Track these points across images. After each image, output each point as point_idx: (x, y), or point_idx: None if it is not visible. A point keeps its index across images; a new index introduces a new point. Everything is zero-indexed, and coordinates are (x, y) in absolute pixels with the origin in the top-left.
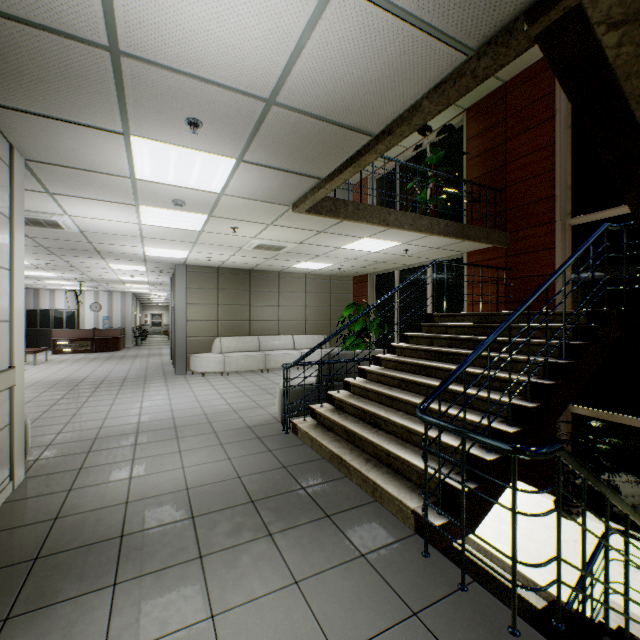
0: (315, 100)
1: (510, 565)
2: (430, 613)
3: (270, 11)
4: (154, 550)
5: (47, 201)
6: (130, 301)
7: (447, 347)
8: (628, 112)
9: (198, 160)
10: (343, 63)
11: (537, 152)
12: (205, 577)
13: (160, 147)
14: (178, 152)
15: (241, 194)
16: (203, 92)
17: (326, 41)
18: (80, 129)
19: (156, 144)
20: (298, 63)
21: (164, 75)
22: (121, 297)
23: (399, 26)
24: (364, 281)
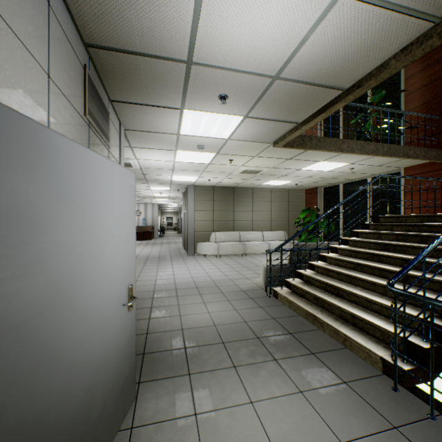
0: (306, 72)
1: None
2: (407, 429)
3: (289, 22)
4: (205, 358)
5: (128, 152)
6: (156, 209)
7: (394, 241)
8: None
9: (219, 119)
10: (333, 45)
11: None
12: (240, 379)
13: (199, 114)
14: (208, 116)
15: (240, 138)
16: (234, 78)
17: (324, 33)
18: (157, 109)
19: (197, 113)
20: (300, 50)
21: (213, 71)
22: (151, 207)
23: (381, 13)
24: (314, 192)
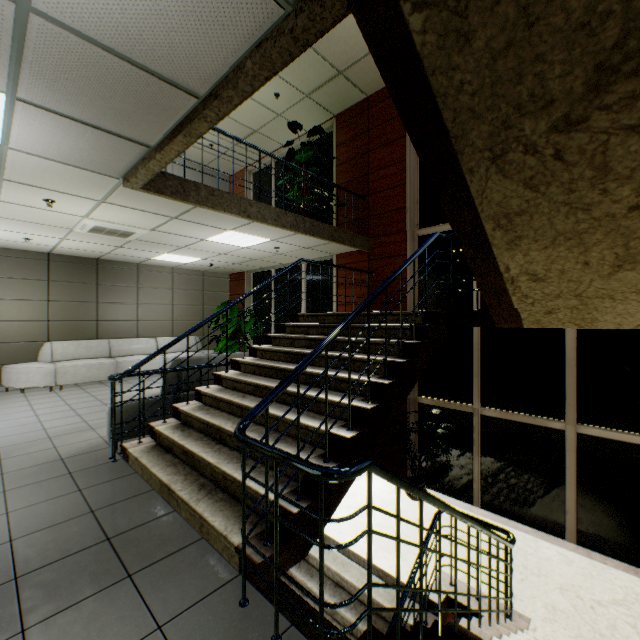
0: (98, 21)
1: (364, 558)
2: None
3: None
4: None
5: None
6: None
7: (307, 348)
8: (437, 111)
9: None
10: None
11: (393, 166)
12: None
13: None
14: None
15: (38, 151)
16: None
17: None
18: None
19: None
20: None
21: None
22: None
23: None
24: (241, 279)
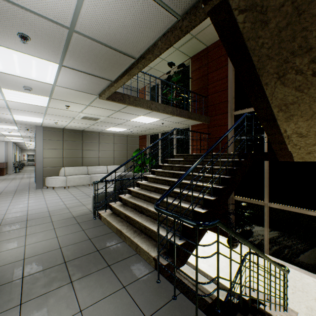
0: (99, 32)
1: (207, 274)
2: None
3: None
4: None
5: None
6: (11, 147)
7: (179, 171)
8: (249, 57)
9: (33, 62)
10: (111, 11)
11: (220, 80)
12: None
13: (5, 50)
14: (18, 55)
15: (67, 86)
16: (25, 16)
17: None
18: None
19: (1, 48)
20: (83, 6)
21: None
22: (5, 144)
23: None
24: (144, 138)
